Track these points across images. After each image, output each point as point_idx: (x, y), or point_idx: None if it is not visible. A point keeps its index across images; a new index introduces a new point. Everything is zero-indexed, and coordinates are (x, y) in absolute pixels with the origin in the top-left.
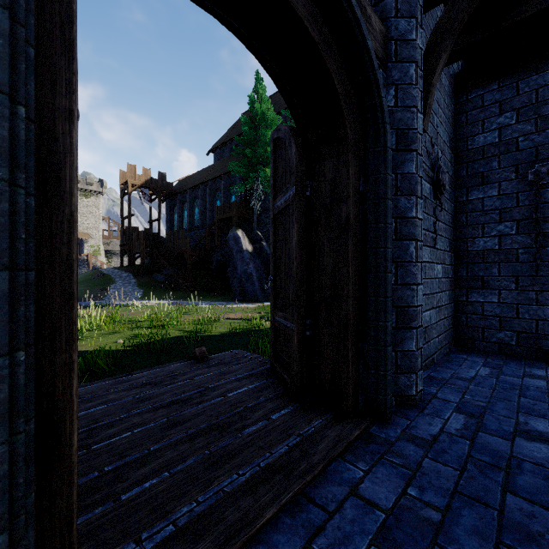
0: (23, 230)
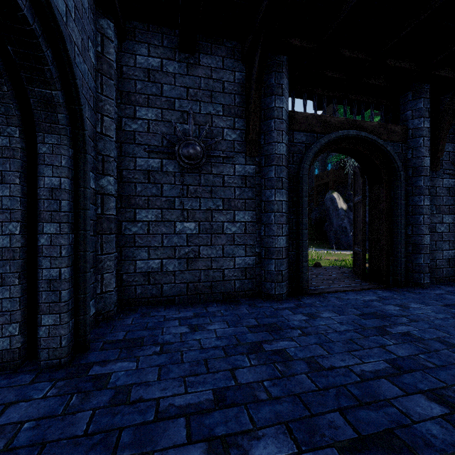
0: (307, 224)
